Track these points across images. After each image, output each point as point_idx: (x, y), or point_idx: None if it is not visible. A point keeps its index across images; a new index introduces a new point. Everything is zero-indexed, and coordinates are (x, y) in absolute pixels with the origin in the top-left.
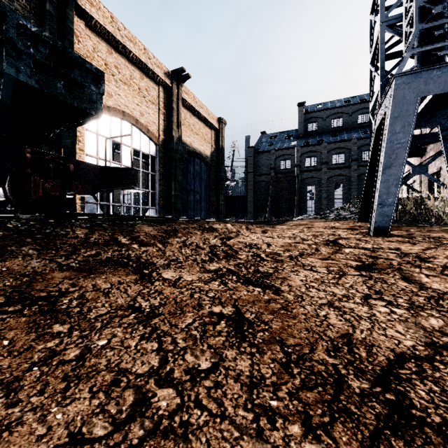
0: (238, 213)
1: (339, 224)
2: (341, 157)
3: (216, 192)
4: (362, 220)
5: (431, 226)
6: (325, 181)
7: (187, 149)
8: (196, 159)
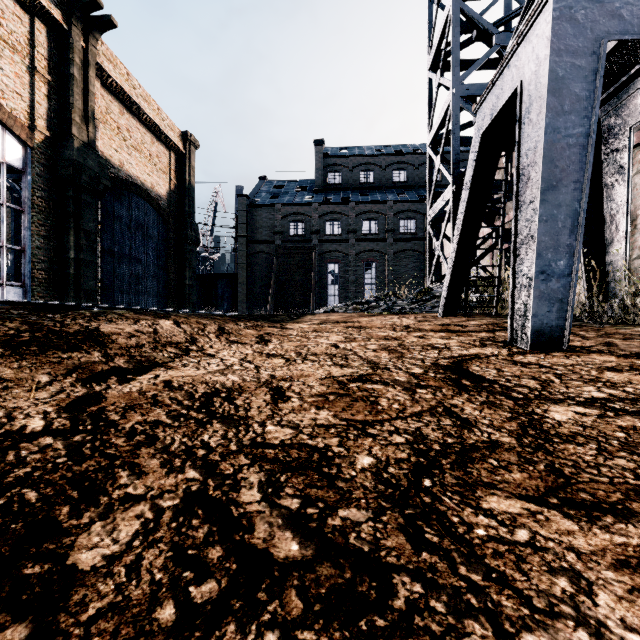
0: (221, 302)
1: (412, 320)
2: (374, 225)
3: (179, 263)
4: (447, 314)
5: (601, 325)
6: (352, 258)
7: (114, 173)
8: (135, 198)
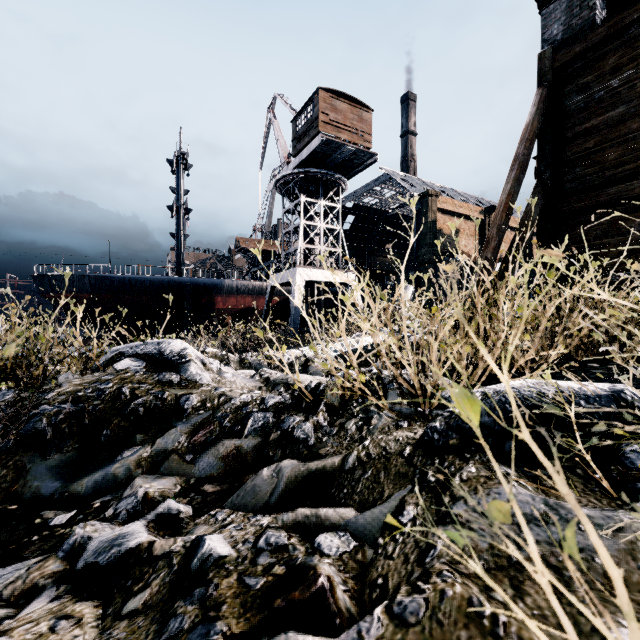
0: None
1: None
2: None
3: None
4: None
5: None
6: None
7: None
8: None
